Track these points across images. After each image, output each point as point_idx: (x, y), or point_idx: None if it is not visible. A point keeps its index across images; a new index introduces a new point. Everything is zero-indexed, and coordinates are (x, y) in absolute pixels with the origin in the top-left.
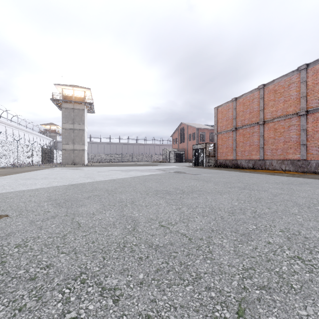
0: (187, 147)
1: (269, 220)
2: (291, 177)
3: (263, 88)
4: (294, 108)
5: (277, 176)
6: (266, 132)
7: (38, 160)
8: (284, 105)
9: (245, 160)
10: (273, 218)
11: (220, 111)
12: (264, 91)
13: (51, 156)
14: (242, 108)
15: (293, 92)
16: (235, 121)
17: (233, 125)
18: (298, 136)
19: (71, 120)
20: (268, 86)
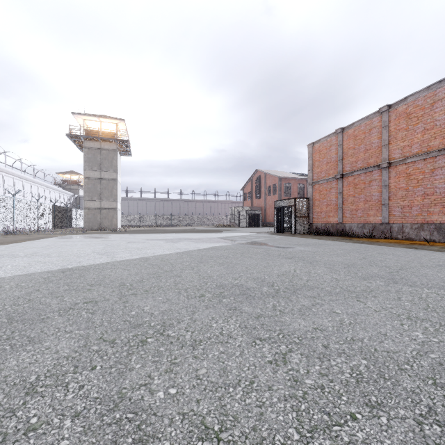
0: (264, 204)
1: None
2: None
3: (388, 112)
4: (442, 140)
5: (425, 252)
6: (392, 180)
7: (47, 224)
8: (424, 137)
9: (358, 223)
10: None
11: (317, 150)
12: (389, 116)
13: (67, 218)
14: (352, 144)
15: (440, 115)
16: (340, 165)
17: (337, 171)
18: None
19: (97, 165)
20: (397, 107)
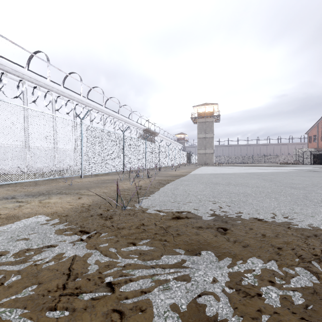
0: None
1: None
2: None
3: None
4: None
5: None
6: None
7: (185, 161)
8: None
9: None
10: None
11: None
12: None
13: (189, 159)
14: None
15: None
16: None
17: None
18: None
19: (203, 131)
20: None
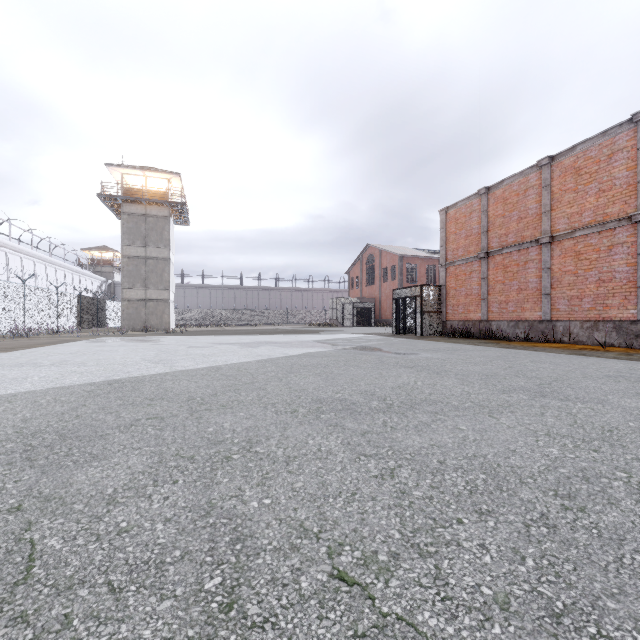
0: (379, 294)
1: None
2: (630, 362)
3: (549, 166)
4: (623, 206)
5: (595, 359)
6: (556, 261)
7: (70, 322)
8: (599, 201)
9: (509, 321)
10: None
11: (452, 218)
12: (552, 172)
13: (99, 314)
14: (501, 210)
15: (621, 171)
16: (485, 239)
17: (480, 247)
18: (632, 268)
19: (141, 239)
20: (562, 160)
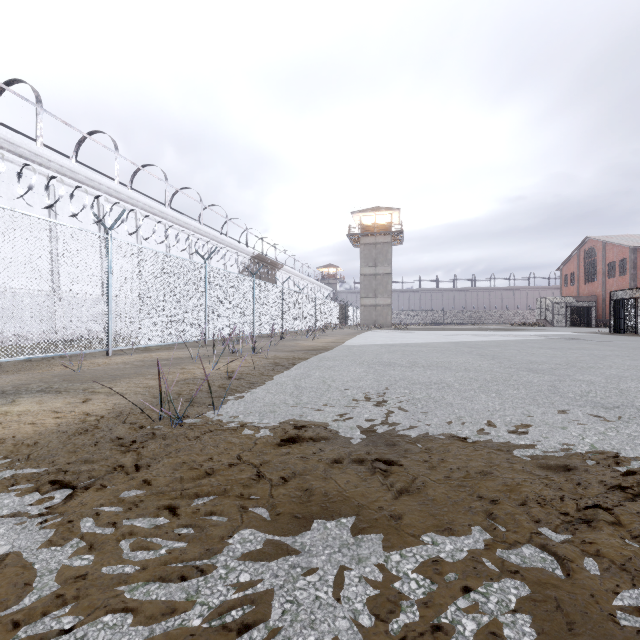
0: (602, 292)
1: (633, 357)
2: None
3: None
4: None
5: None
6: None
7: (337, 321)
8: None
9: None
10: (638, 357)
11: None
12: None
13: (345, 316)
14: None
15: None
16: None
17: None
18: None
19: (372, 261)
20: None
